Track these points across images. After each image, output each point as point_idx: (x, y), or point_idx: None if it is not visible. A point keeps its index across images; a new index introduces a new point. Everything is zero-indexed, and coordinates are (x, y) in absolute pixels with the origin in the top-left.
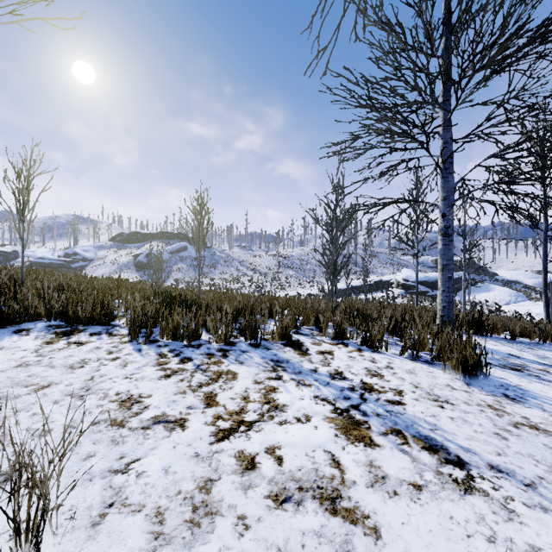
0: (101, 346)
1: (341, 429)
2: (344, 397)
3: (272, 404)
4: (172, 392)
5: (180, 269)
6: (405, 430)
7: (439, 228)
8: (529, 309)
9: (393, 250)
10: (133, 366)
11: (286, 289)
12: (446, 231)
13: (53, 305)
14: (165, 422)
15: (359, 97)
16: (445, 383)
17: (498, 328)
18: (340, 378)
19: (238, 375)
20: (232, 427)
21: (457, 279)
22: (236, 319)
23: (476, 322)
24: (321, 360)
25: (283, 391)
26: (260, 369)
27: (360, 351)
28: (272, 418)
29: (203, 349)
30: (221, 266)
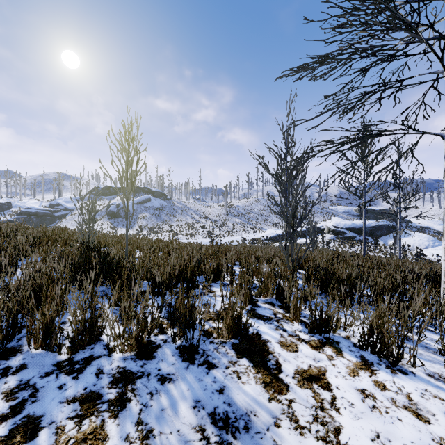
0: None
1: None
2: None
3: None
4: None
5: (144, 217)
6: None
7: None
8: None
9: (339, 200)
10: None
11: (233, 234)
12: None
13: None
14: None
15: None
16: None
17: None
18: None
19: None
20: None
21: (380, 226)
22: (170, 289)
23: None
24: (313, 411)
25: None
26: None
27: (369, 368)
28: None
29: (87, 378)
30: (178, 214)
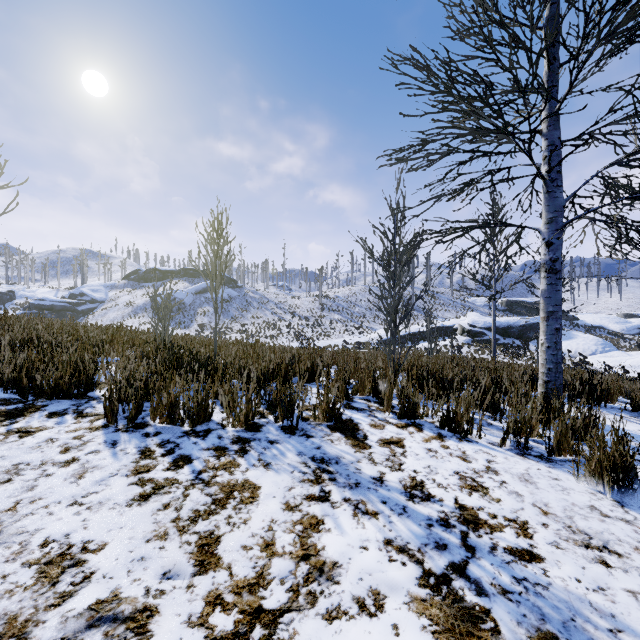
0: (56, 436)
1: (445, 636)
2: (436, 543)
3: (314, 560)
4: (144, 536)
5: (206, 312)
6: (566, 638)
7: (542, 262)
8: (619, 360)
9: (464, 291)
10: (93, 476)
11: (331, 336)
12: (552, 266)
13: (6, 369)
14: (110, 620)
15: (435, 79)
16: (586, 502)
17: (613, 394)
18: (421, 496)
19: (260, 491)
20: (238, 630)
21: (533, 325)
22: (265, 386)
23: (585, 386)
24: (387, 457)
25: (332, 527)
26: (294, 478)
27: (441, 439)
28: (314, 601)
29: (212, 439)
30: (254, 308)
